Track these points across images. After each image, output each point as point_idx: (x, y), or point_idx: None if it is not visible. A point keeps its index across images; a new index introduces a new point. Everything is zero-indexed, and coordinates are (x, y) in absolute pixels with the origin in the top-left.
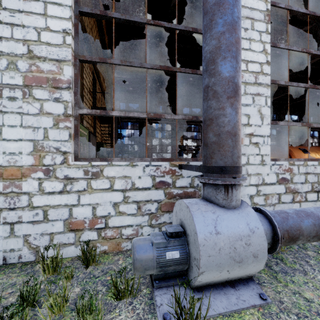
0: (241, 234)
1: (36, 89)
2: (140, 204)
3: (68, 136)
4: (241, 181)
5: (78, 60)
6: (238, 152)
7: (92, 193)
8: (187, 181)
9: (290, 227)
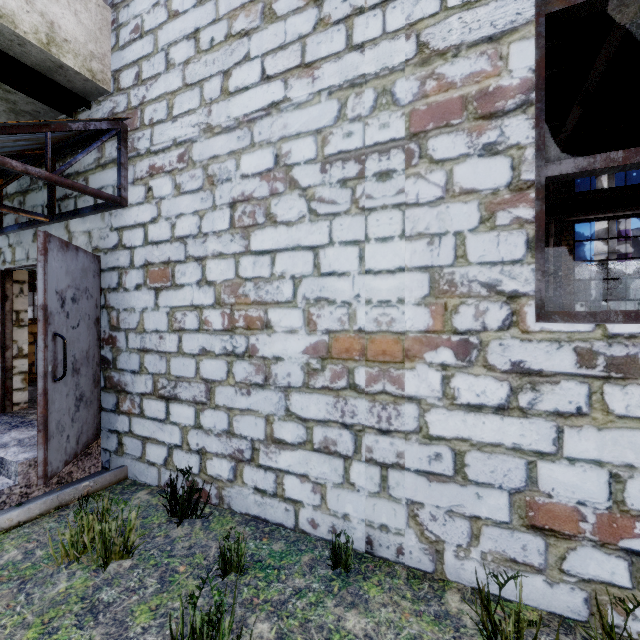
0: None
1: (435, 136)
2: None
3: (522, 247)
4: None
5: (542, 20)
6: None
7: (607, 428)
8: None
9: None
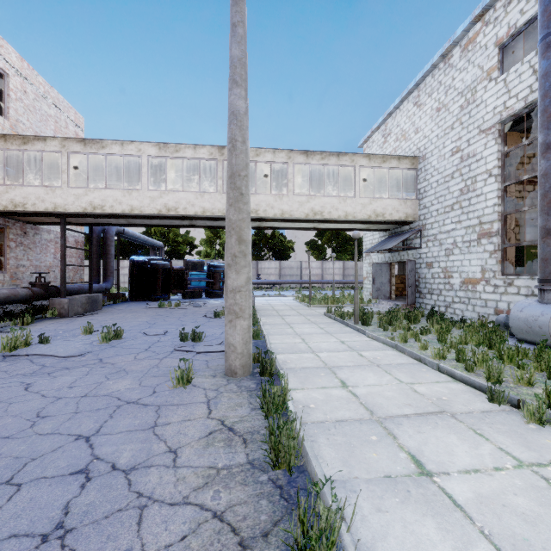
0: (534, 314)
1: (482, 239)
2: None
3: (495, 262)
4: (545, 288)
5: (503, 216)
6: (550, 270)
7: (507, 295)
8: None
9: None
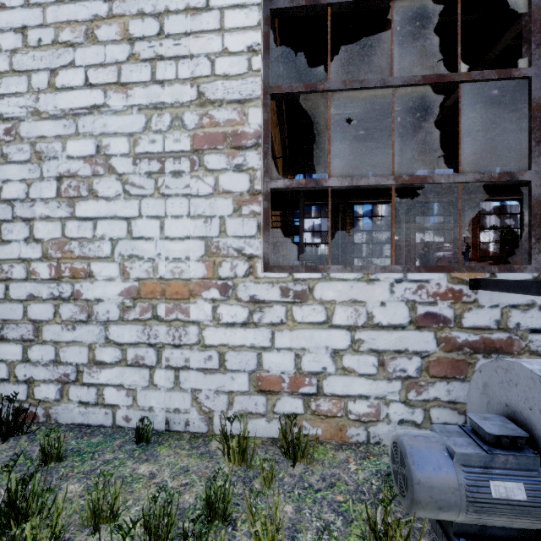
0: None
1: (208, 154)
2: (383, 356)
3: (255, 228)
4: None
5: (269, 96)
6: None
7: (294, 330)
8: (490, 316)
9: None
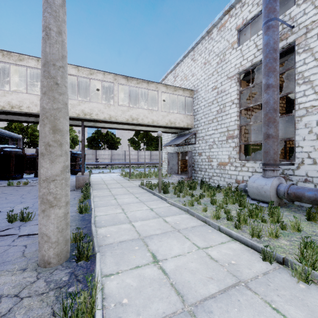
0: (261, 184)
1: (229, 140)
2: None
3: (236, 153)
4: (267, 168)
5: (240, 127)
6: (269, 158)
7: (242, 172)
8: (280, 171)
9: (297, 192)
